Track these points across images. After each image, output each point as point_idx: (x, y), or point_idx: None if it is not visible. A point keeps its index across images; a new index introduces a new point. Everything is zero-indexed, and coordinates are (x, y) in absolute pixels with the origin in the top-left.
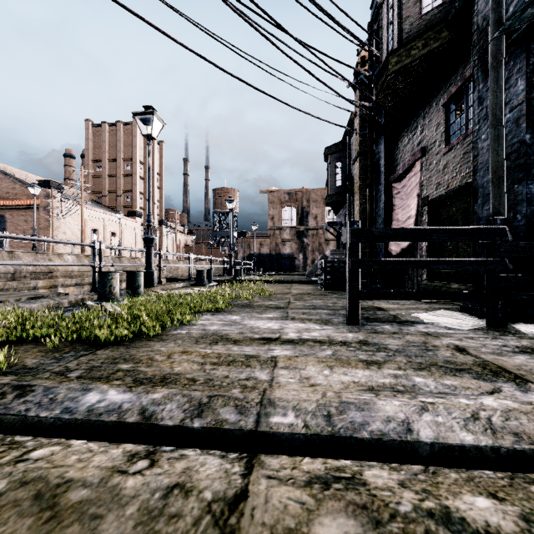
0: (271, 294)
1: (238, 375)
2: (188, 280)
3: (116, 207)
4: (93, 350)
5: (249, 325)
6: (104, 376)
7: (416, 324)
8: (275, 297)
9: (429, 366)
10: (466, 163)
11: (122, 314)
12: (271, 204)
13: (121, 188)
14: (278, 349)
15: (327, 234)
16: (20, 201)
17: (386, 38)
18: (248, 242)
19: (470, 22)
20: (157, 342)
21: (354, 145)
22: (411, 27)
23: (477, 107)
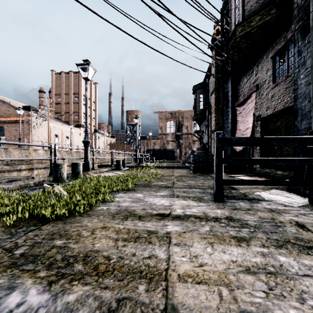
0: (162, 176)
1: (142, 253)
2: (110, 166)
3: (69, 121)
4: (39, 225)
5: (149, 202)
6: (41, 254)
7: (261, 201)
8: (164, 178)
9: (285, 243)
10: (288, 94)
11: (64, 194)
12: (160, 120)
13: (72, 110)
14: (170, 224)
15: (194, 137)
16: (12, 118)
17: (234, 16)
18: (146, 142)
19: (291, 2)
20: (85, 217)
21: (211, 84)
22: (251, 7)
23: (297, 57)
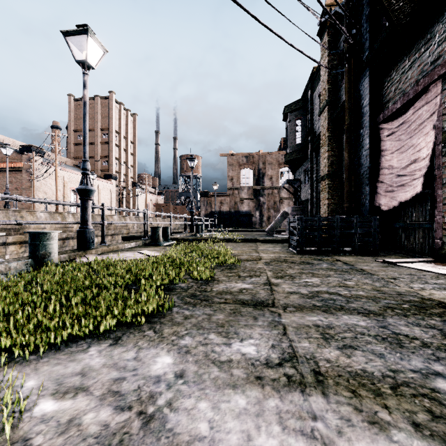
0: (238, 263)
1: None
2: (142, 239)
3: (94, 171)
4: None
5: None
6: None
7: None
8: (244, 268)
9: None
10: None
11: None
12: (230, 167)
13: (99, 154)
14: None
15: (281, 193)
16: (5, 164)
17: None
18: (209, 201)
19: None
20: None
21: (317, 99)
22: None
23: None
